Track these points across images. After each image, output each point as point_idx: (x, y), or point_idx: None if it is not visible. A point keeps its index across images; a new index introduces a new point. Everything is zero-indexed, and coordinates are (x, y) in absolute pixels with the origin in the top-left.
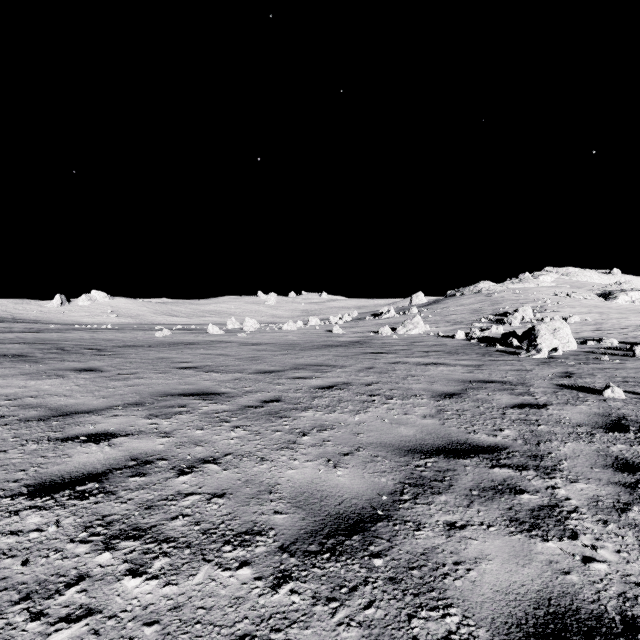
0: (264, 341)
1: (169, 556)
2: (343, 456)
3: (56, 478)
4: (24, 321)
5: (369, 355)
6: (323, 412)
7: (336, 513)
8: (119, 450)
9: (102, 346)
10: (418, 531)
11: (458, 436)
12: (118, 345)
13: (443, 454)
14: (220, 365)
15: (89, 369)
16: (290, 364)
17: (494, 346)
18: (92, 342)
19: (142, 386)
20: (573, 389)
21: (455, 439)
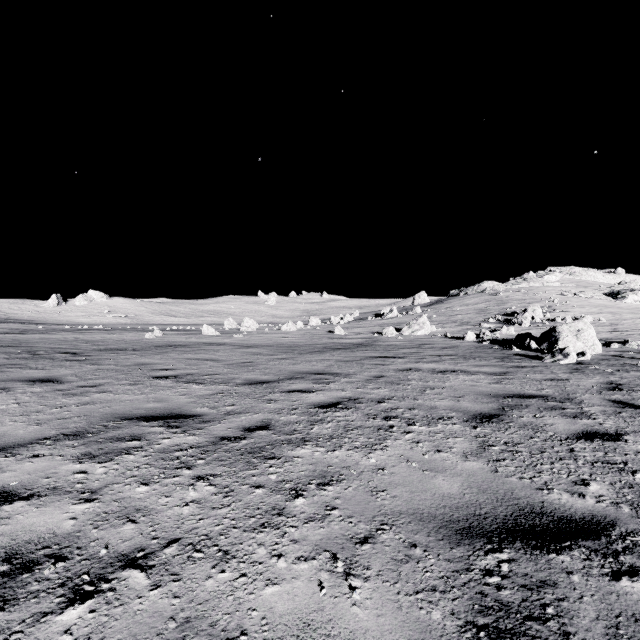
0: (261, 343)
1: None
2: (359, 546)
3: None
4: (17, 321)
5: (376, 360)
6: (325, 448)
7: None
8: None
9: (81, 349)
10: None
11: (527, 496)
12: (99, 348)
13: (519, 540)
14: (205, 373)
15: (47, 379)
16: (286, 372)
17: (510, 349)
18: (72, 345)
19: (98, 404)
20: (637, 408)
21: (525, 503)
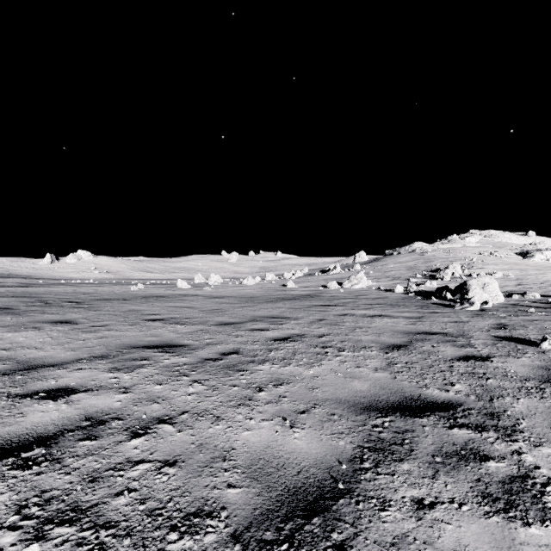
0: (226, 294)
1: (105, 549)
2: (299, 414)
3: (3, 442)
4: (18, 276)
5: (320, 307)
6: (279, 365)
7: (294, 486)
8: (75, 408)
9: (81, 299)
10: (384, 511)
11: (411, 391)
12: (96, 298)
13: (399, 412)
14: (185, 317)
15: (65, 321)
16: (249, 316)
17: (430, 299)
18: (73, 295)
19: (110, 338)
20: (511, 341)
21: (409, 394)
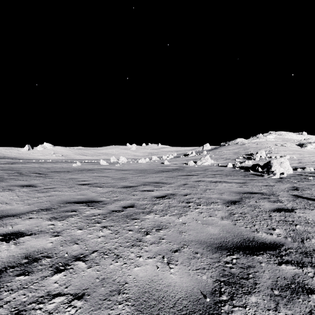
0: (128, 168)
1: None
2: (173, 253)
3: None
4: (9, 158)
5: (184, 176)
6: (159, 215)
7: None
8: (20, 248)
9: (42, 171)
10: None
11: (247, 234)
12: (51, 171)
13: (241, 251)
14: (103, 182)
15: (29, 185)
16: (141, 182)
17: (248, 171)
18: (38, 169)
19: (55, 196)
20: (303, 198)
21: (246, 237)
